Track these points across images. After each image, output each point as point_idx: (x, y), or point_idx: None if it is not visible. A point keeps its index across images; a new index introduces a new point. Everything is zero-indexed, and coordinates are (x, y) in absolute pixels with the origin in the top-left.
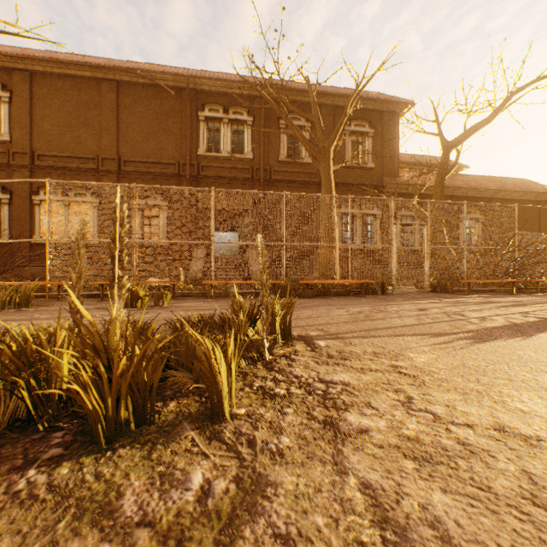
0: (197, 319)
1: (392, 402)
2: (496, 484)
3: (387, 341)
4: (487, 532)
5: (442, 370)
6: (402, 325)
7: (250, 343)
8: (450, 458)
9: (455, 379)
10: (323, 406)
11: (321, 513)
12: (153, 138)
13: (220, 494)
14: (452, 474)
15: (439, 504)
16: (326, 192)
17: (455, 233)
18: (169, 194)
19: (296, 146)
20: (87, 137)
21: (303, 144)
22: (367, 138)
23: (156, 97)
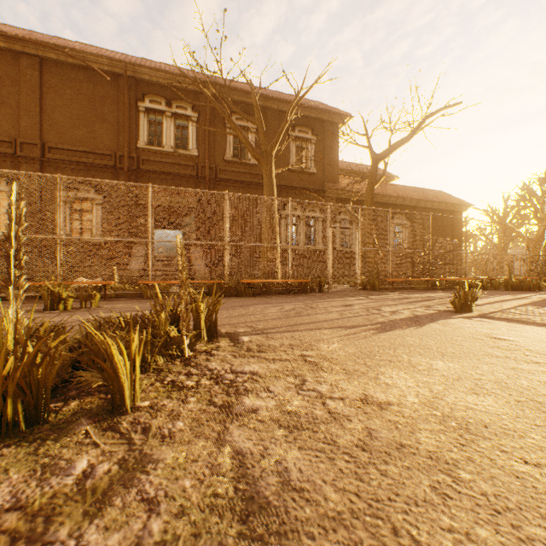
0: (118, 319)
1: (288, 386)
2: (342, 439)
3: (306, 334)
4: (319, 473)
5: (341, 356)
6: (325, 319)
7: (170, 340)
8: (316, 424)
9: (348, 363)
10: (226, 393)
11: (191, 477)
12: (85, 125)
13: (101, 475)
14: (311, 436)
15: (291, 458)
16: (268, 194)
17: (382, 237)
18: (104, 187)
19: (242, 146)
20: (1, 116)
21: (246, 145)
22: (310, 145)
23: (89, 80)
